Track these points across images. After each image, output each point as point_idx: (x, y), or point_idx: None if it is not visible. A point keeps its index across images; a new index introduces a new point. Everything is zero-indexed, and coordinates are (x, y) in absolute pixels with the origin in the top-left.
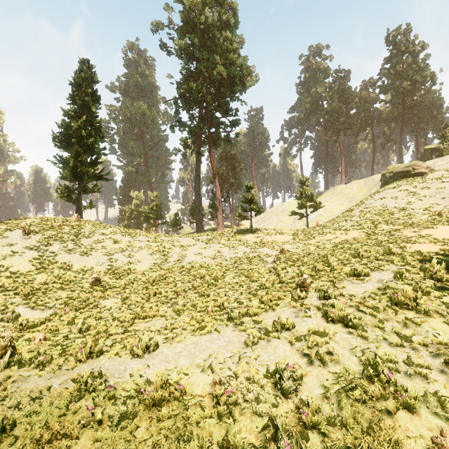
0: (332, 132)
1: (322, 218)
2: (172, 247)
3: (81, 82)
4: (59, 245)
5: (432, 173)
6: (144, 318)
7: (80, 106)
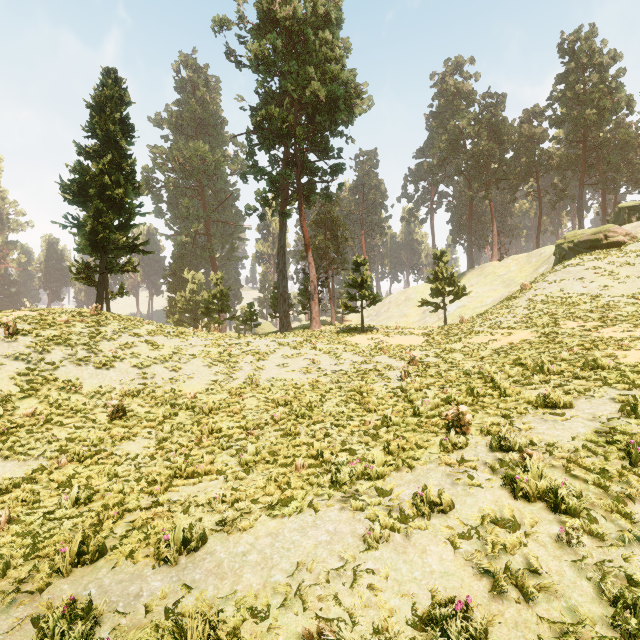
0: (479, 184)
1: (466, 311)
2: (243, 354)
3: (103, 103)
4: (62, 353)
5: (635, 243)
6: (189, 476)
7: (102, 140)
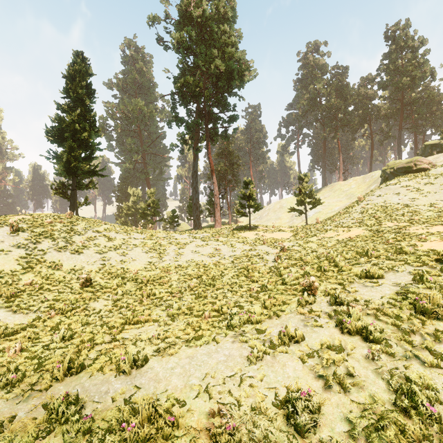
0: (330, 128)
1: (321, 215)
2: (169, 244)
3: (74, 75)
4: (49, 243)
5: (435, 169)
6: (135, 323)
7: (74, 100)
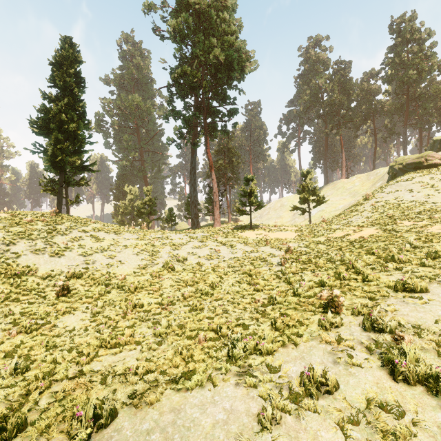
0: (332, 124)
1: (324, 213)
2: (163, 245)
3: (62, 61)
4: (25, 245)
5: None
6: (112, 346)
7: (61, 89)
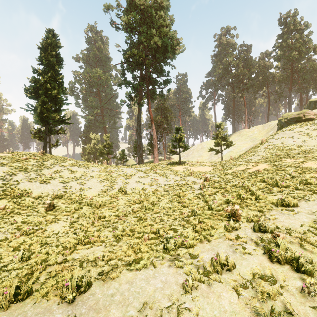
0: (238, 90)
1: (232, 153)
2: (118, 176)
3: (47, 46)
4: (22, 175)
5: None
6: (85, 244)
7: (46, 66)
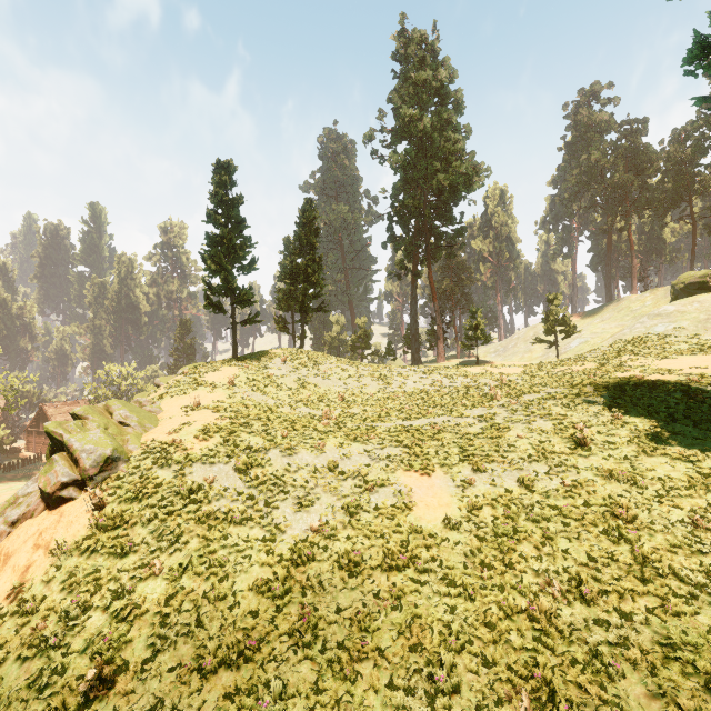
0: (613, 217)
1: (586, 346)
2: (393, 376)
3: (305, 222)
4: (306, 372)
5: None
6: (385, 417)
7: (305, 244)
